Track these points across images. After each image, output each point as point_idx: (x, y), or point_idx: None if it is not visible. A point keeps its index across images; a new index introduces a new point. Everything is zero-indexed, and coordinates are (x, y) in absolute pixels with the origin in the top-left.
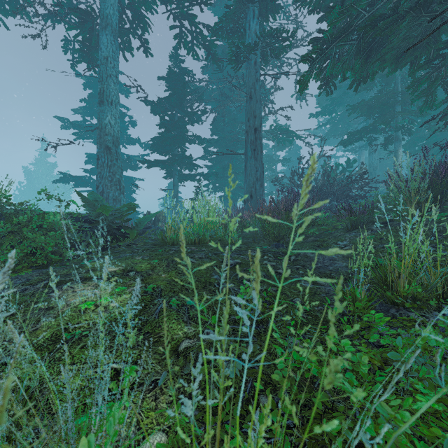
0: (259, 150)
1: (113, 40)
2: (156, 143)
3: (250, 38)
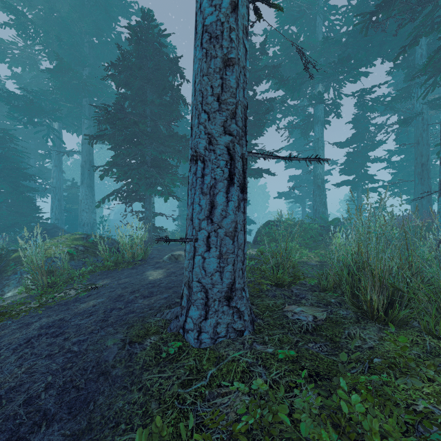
0: (425, 177)
1: (321, 127)
2: (343, 168)
3: (417, 103)
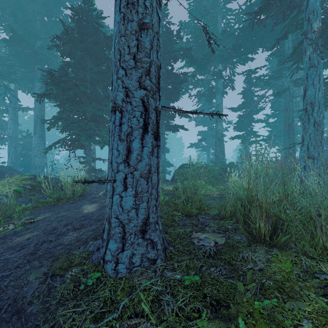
0: (291, 134)
1: (221, 96)
2: (236, 126)
3: (286, 81)
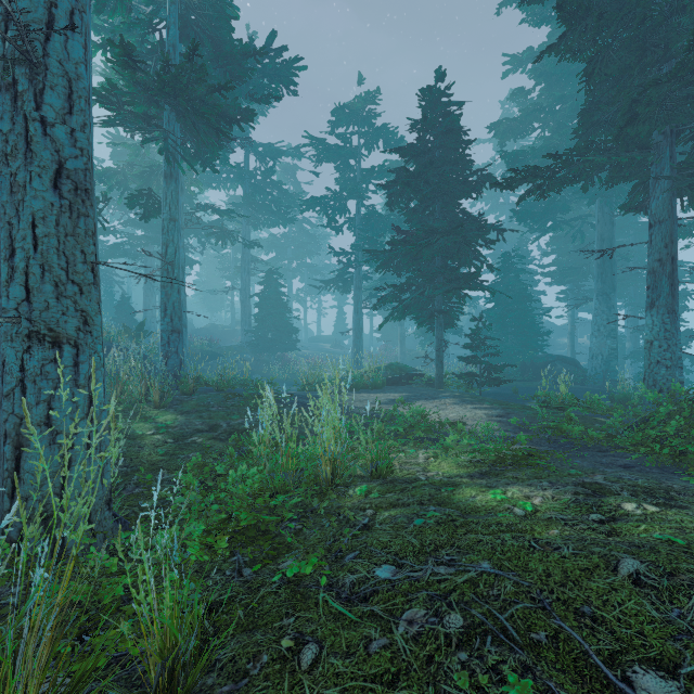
0: None
1: None
2: None
3: None
